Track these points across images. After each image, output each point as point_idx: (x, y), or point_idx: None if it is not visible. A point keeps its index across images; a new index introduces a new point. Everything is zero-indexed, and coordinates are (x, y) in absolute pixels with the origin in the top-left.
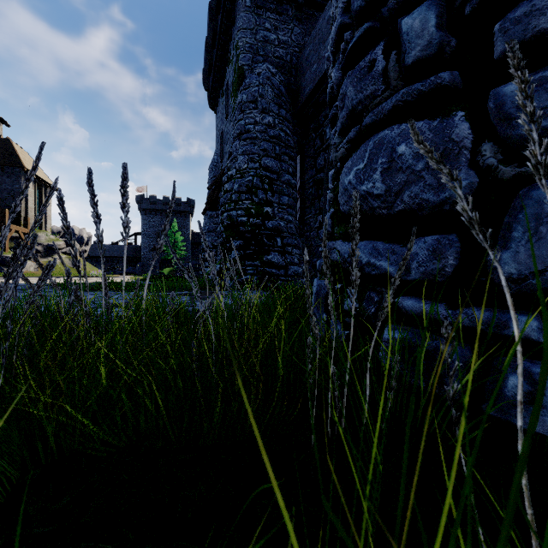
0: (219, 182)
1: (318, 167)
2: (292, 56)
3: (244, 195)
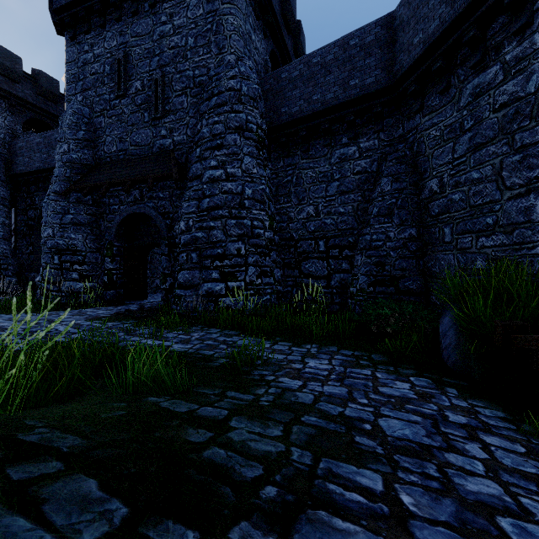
0: None
1: (30, 217)
2: (6, 135)
3: None
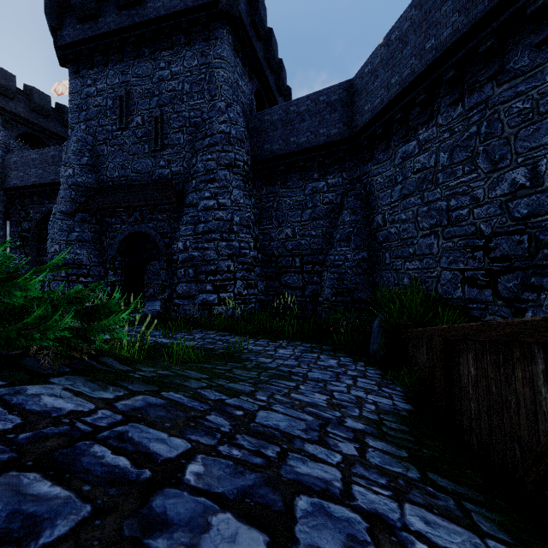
0: None
1: (24, 228)
2: None
3: None
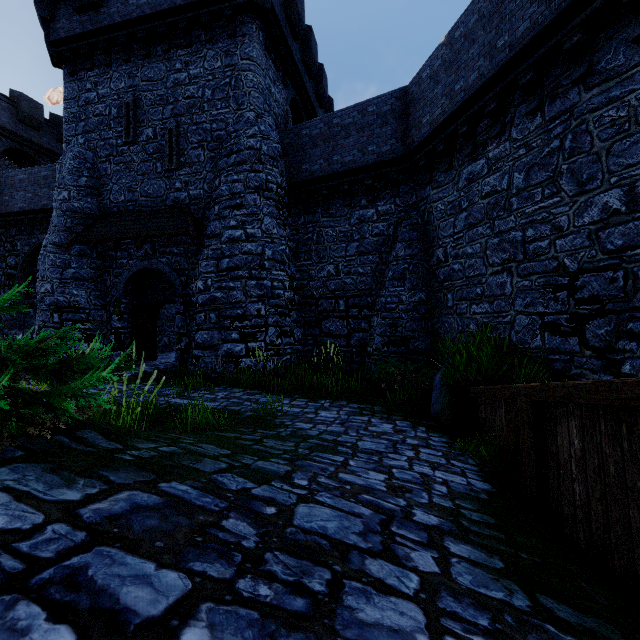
0: None
1: (10, 264)
2: None
3: None
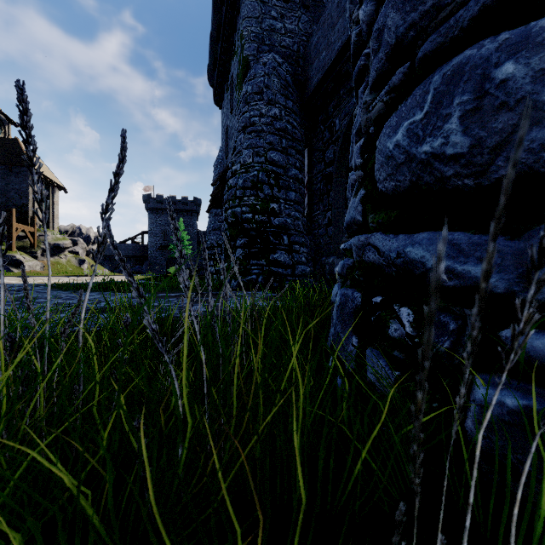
0: (223, 178)
1: (327, 161)
2: (299, 45)
3: (249, 191)
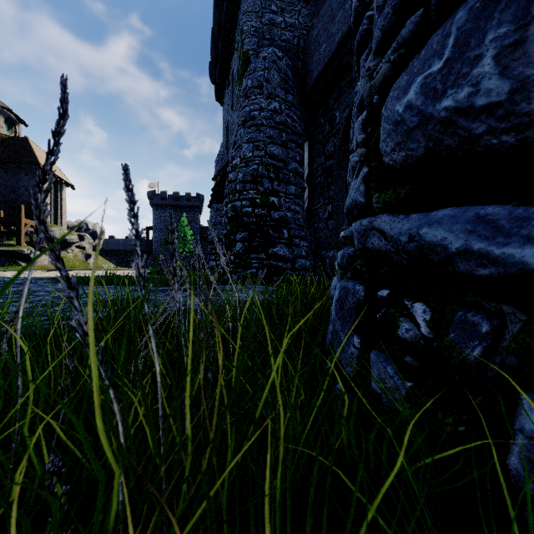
0: (224, 173)
1: (328, 154)
2: (299, 39)
3: (249, 185)
